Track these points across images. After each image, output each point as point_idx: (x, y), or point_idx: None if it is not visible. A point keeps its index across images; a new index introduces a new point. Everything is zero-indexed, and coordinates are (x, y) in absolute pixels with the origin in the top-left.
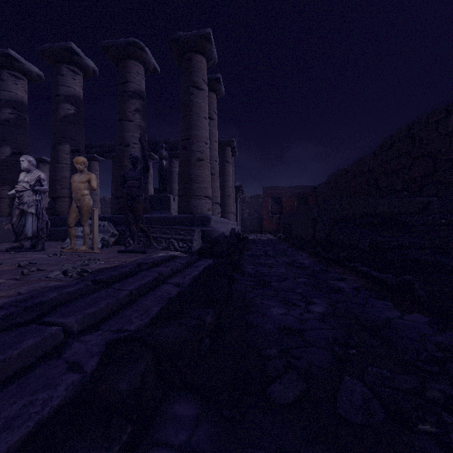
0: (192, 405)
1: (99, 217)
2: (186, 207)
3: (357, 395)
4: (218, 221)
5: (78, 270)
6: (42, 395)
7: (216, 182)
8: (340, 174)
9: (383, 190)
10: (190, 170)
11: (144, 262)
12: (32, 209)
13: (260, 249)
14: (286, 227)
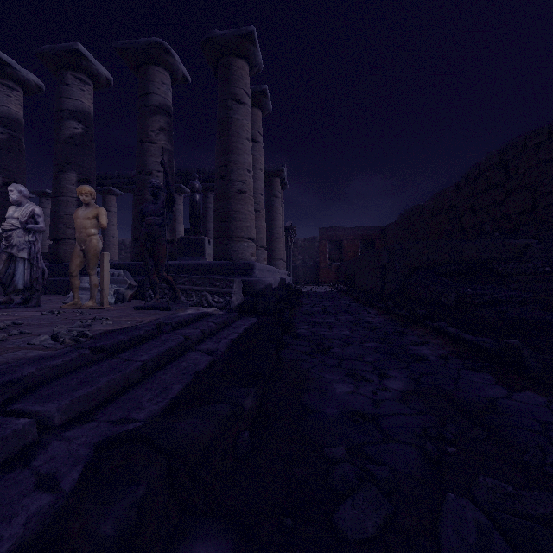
0: (220, 544)
1: (113, 264)
2: (223, 252)
3: (469, 525)
4: (264, 269)
5: (75, 333)
6: None
7: (262, 220)
8: (414, 212)
9: (468, 230)
10: (229, 205)
11: (166, 322)
12: (23, 253)
13: (317, 304)
14: (348, 277)
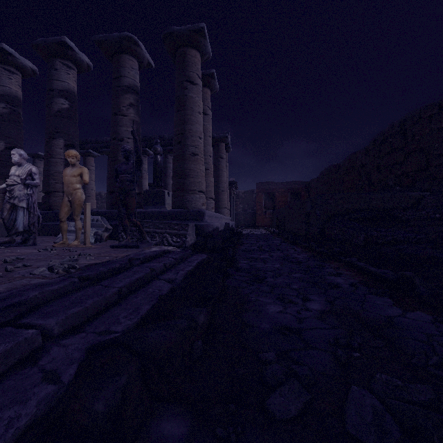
0: (181, 422)
1: (93, 212)
2: (180, 202)
3: (367, 408)
4: (212, 215)
5: (66, 265)
6: (8, 413)
7: (211, 177)
8: (332, 170)
9: (375, 185)
10: (184, 165)
11: (135, 257)
12: (23, 203)
13: (254, 244)
14: (279, 222)
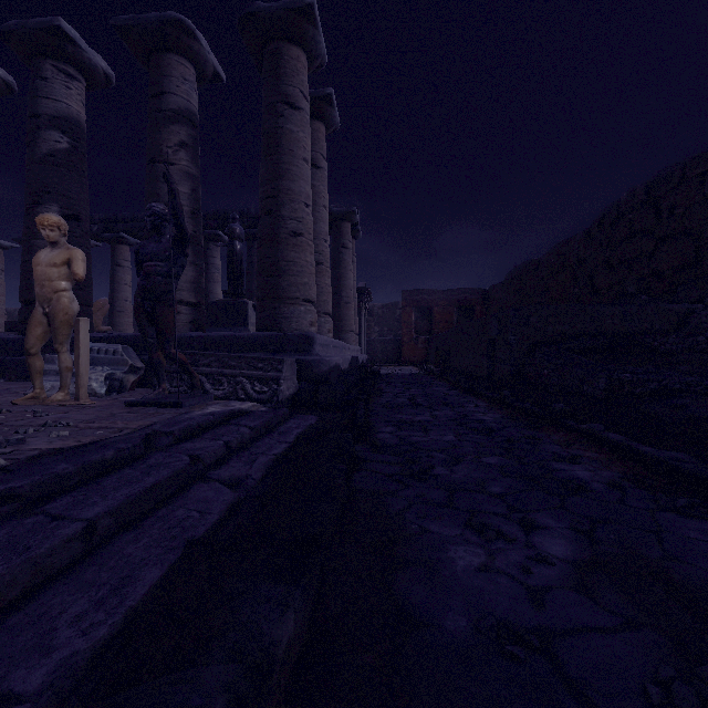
0: None
1: (111, 337)
2: (270, 319)
3: None
4: (328, 344)
5: None
6: None
7: (326, 277)
8: (527, 269)
9: (603, 293)
10: (278, 253)
11: (164, 429)
12: None
13: (402, 393)
14: (440, 355)
